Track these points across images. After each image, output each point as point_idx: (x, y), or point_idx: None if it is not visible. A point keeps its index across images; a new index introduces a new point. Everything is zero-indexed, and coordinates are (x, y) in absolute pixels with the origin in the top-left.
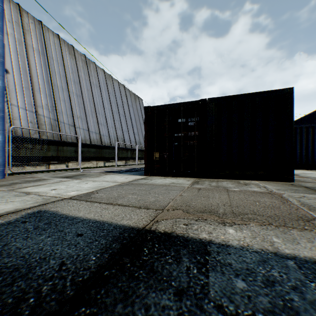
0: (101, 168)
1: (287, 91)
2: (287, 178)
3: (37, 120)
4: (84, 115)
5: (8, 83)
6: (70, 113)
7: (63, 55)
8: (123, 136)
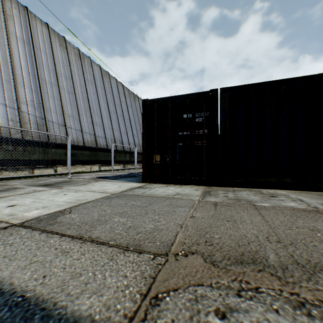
0: (95, 173)
1: (321, 77)
2: (322, 187)
3: (19, 118)
4: (76, 114)
5: None
6: (61, 111)
7: (53, 46)
8: (121, 138)
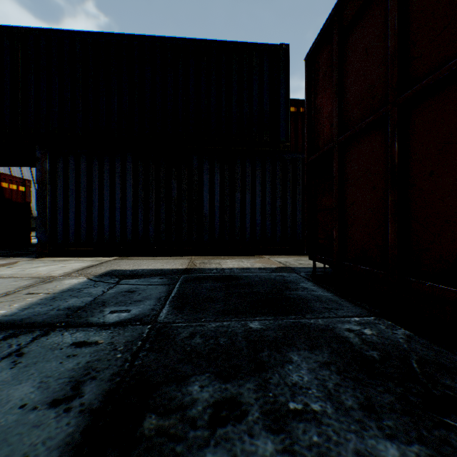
0: None
1: None
2: None
3: None
4: None
5: None
6: None
7: None
8: None
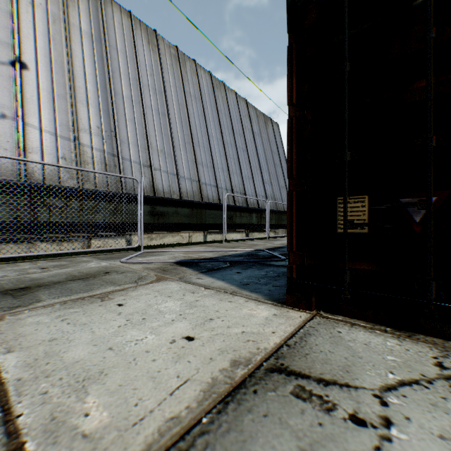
0: (190, 247)
1: None
2: None
3: (76, 155)
4: (170, 148)
5: (24, 86)
6: (144, 144)
7: (137, 44)
8: (243, 186)
